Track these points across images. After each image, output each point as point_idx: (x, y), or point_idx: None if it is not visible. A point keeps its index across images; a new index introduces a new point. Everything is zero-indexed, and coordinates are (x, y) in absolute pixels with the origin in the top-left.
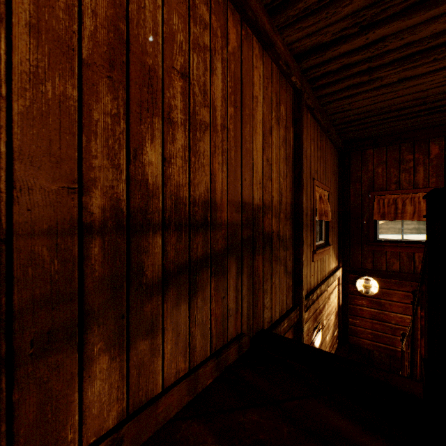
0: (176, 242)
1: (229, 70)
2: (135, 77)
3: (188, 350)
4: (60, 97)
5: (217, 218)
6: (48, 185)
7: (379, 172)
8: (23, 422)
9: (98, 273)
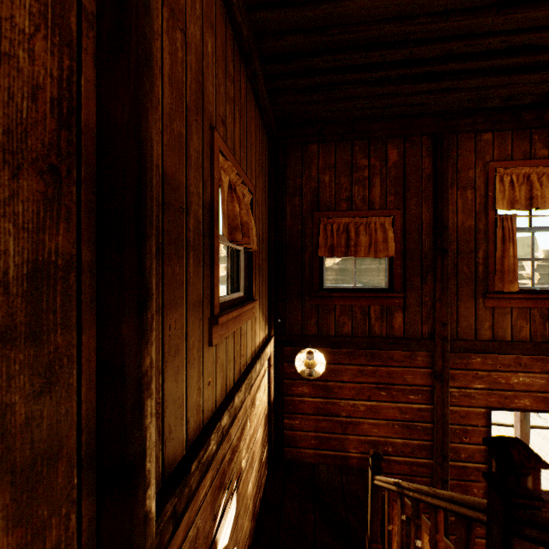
0: None
1: None
2: None
3: None
4: None
5: None
6: None
7: (326, 181)
8: None
9: None
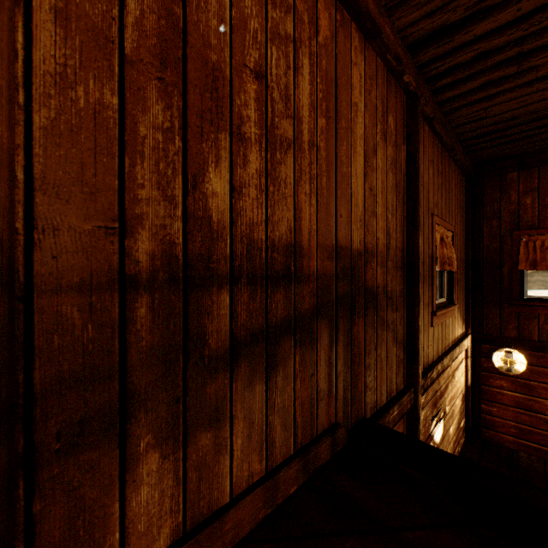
0: (249, 300)
1: (319, 67)
2: (194, 79)
3: (265, 445)
4: (95, 107)
5: (304, 268)
6: (79, 223)
7: (527, 203)
8: (46, 541)
9: (145, 342)
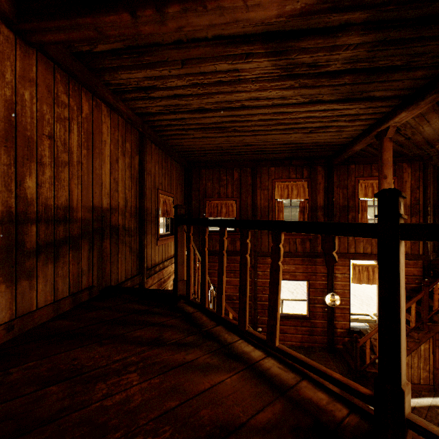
0: (46, 229)
1: (83, 128)
2: (20, 143)
3: (53, 290)
4: None
5: (74, 216)
6: None
7: (209, 185)
8: None
9: None
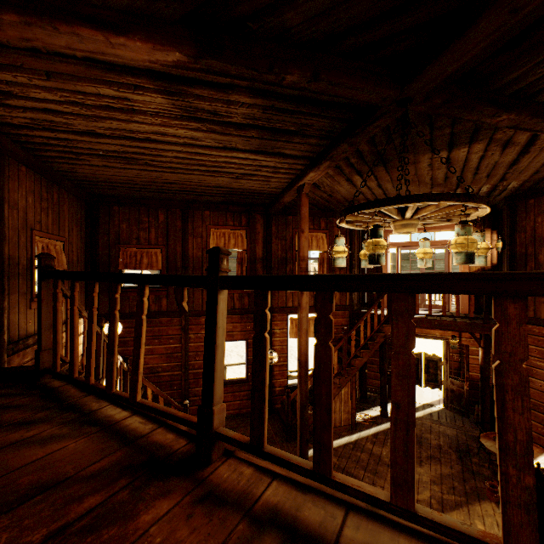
0: None
1: None
2: None
3: None
4: None
5: None
6: None
7: (124, 228)
8: None
9: None
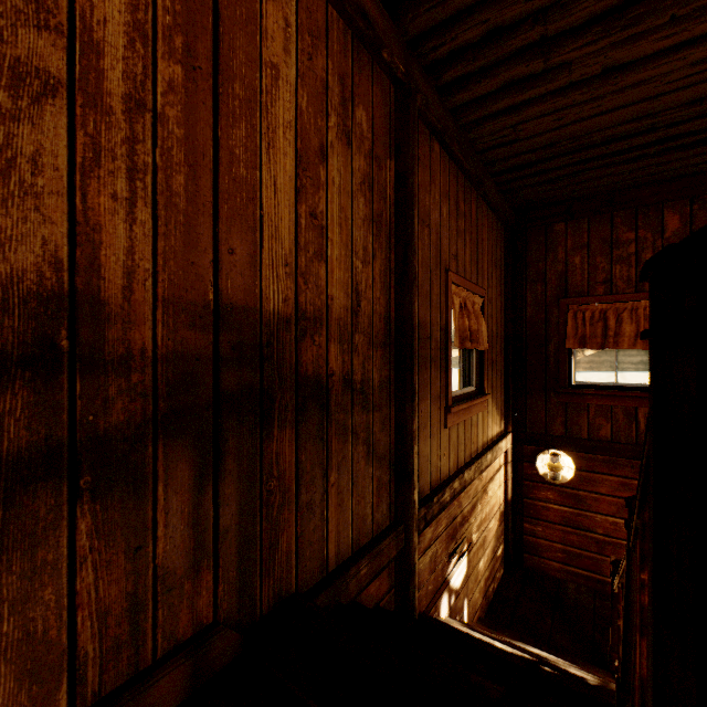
0: None
1: None
2: None
3: None
4: None
5: (109, 342)
6: None
7: (576, 263)
8: None
9: None
